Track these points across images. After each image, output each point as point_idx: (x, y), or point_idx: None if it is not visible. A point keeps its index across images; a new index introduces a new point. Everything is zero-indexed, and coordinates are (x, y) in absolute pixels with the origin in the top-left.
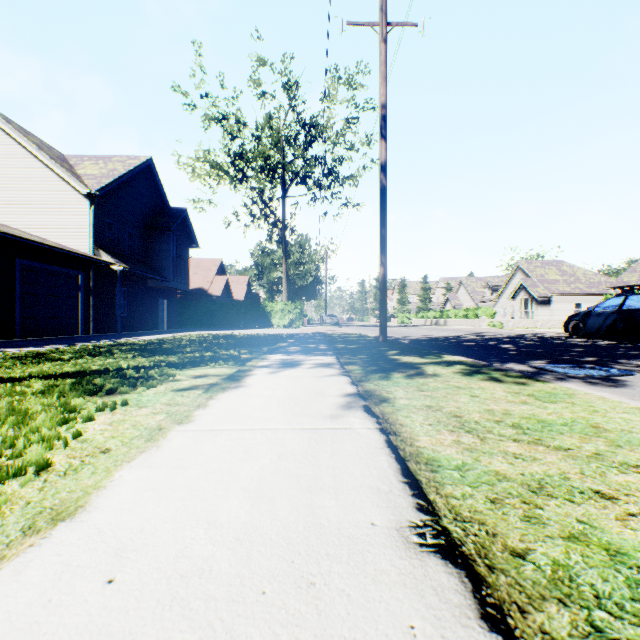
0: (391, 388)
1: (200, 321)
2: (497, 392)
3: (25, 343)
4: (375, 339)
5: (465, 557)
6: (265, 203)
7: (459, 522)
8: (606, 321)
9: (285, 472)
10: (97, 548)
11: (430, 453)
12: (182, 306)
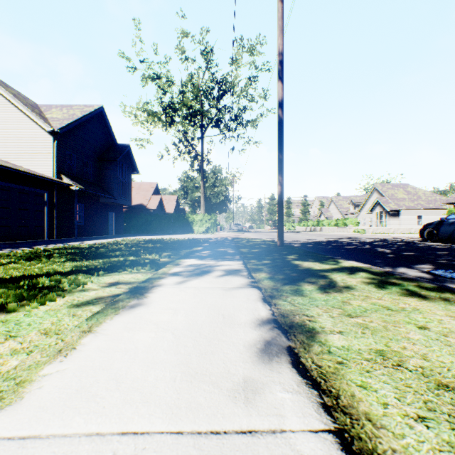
0: (311, 310)
1: (140, 228)
2: (443, 318)
3: None
4: (273, 243)
5: None
6: (188, 141)
7: None
8: None
9: None
10: None
11: None
12: (127, 217)
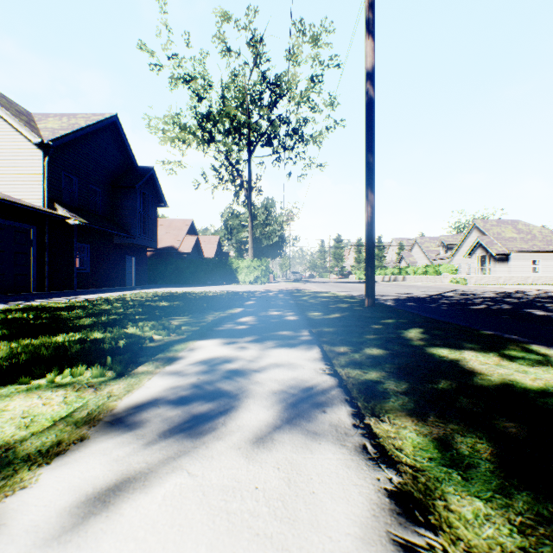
0: None
1: (169, 277)
2: None
3: None
4: (354, 300)
5: None
6: (232, 165)
7: None
8: None
9: None
10: None
11: None
12: (152, 263)
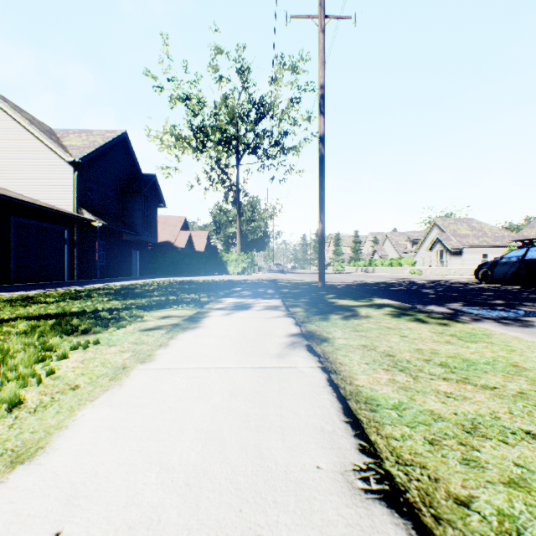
0: (330, 329)
1: (167, 269)
2: (423, 332)
3: (18, 288)
4: (315, 284)
5: (410, 505)
6: (222, 170)
7: (401, 465)
8: (510, 269)
9: (235, 411)
10: (50, 494)
11: (368, 392)
12: (152, 256)
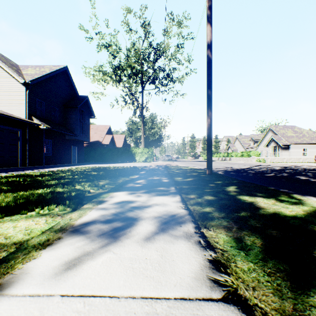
0: None
1: (97, 158)
2: None
3: None
4: (201, 171)
5: None
6: (132, 94)
7: None
8: None
9: None
10: None
11: None
12: (87, 150)
